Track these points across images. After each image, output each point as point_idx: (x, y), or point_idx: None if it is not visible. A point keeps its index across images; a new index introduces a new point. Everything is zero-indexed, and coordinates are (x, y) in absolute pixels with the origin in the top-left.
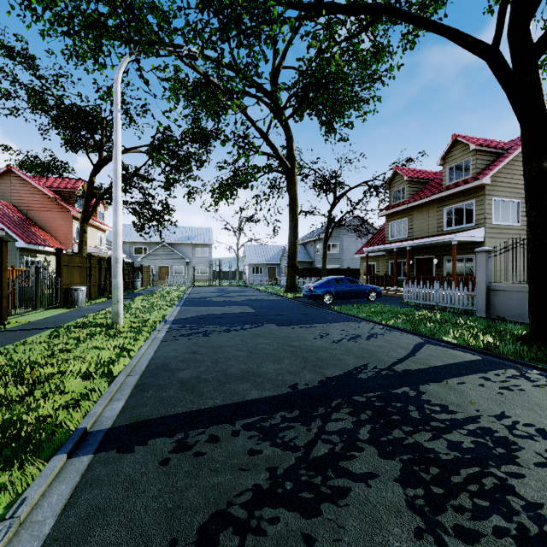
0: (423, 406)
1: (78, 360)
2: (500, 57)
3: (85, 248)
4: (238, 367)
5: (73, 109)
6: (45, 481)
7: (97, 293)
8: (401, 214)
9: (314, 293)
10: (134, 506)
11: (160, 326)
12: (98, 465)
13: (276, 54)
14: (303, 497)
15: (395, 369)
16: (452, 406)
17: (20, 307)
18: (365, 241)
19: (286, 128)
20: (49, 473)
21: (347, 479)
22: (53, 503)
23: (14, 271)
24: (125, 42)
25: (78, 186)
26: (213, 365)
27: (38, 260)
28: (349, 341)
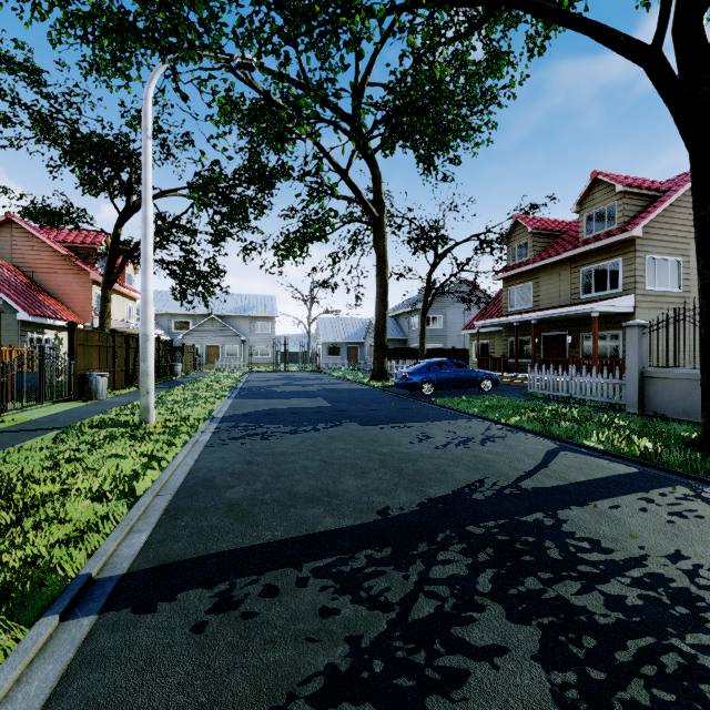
0: (565, 541)
1: (89, 473)
2: (663, 62)
3: (107, 321)
4: (307, 484)
5: (91, 139)
6: (23, 659)
7: (124, 381)
8: (523, 276)
9: (409, 381)
10: (150, 700)
11: (204, 425)
12: (103, 632)
13: (359, 56)
14: (400, 685)
15: (522, 487)
16: (606, 541)
17: (19, 400)
18: (475, 313)
19: (373, 164)
20: (30, 647)
21: (463, 657)
22: (31, 695)
23: (14, 352)
24: (156, 44)
25: (99, 241)
26: (273, 480)
27: (47, 337)
28: (457, 446)
